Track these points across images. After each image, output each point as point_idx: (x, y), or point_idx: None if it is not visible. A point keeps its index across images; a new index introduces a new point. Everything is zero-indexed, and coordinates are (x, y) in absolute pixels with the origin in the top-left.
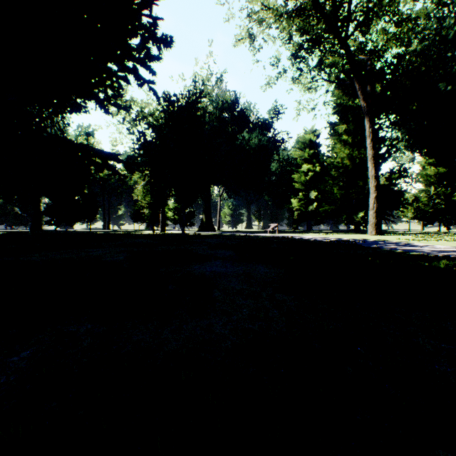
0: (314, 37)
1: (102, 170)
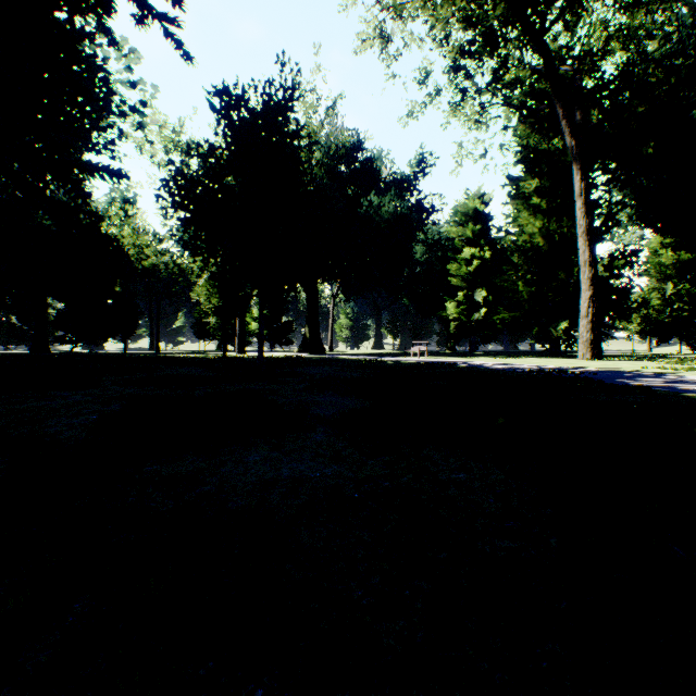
0: (488, 31)
1: None
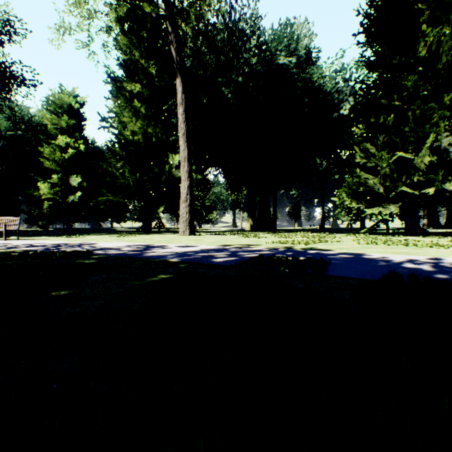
0: None
1: None
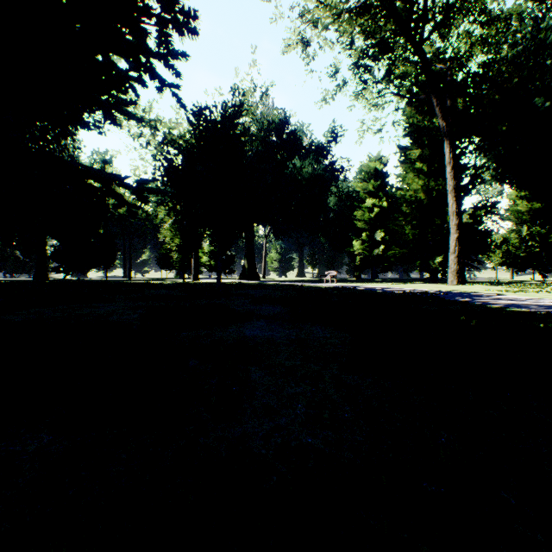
0: (382, 41)
1: (104, 199)
